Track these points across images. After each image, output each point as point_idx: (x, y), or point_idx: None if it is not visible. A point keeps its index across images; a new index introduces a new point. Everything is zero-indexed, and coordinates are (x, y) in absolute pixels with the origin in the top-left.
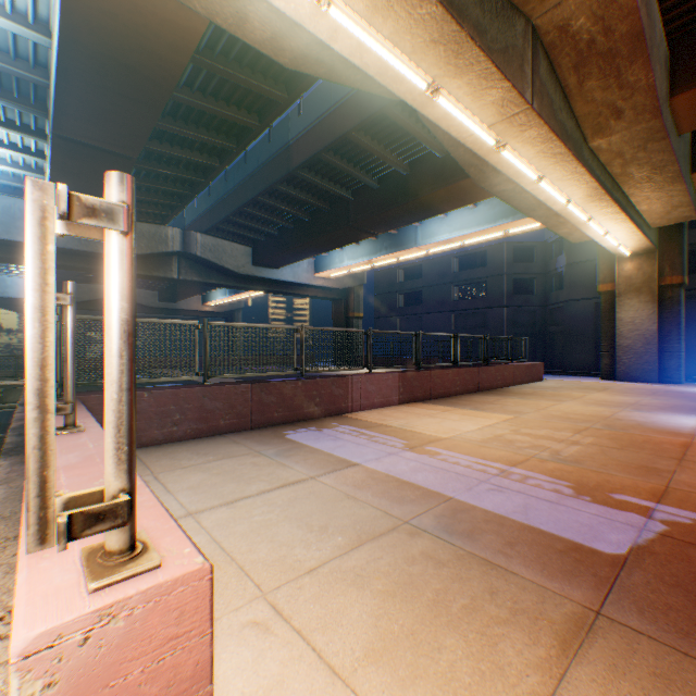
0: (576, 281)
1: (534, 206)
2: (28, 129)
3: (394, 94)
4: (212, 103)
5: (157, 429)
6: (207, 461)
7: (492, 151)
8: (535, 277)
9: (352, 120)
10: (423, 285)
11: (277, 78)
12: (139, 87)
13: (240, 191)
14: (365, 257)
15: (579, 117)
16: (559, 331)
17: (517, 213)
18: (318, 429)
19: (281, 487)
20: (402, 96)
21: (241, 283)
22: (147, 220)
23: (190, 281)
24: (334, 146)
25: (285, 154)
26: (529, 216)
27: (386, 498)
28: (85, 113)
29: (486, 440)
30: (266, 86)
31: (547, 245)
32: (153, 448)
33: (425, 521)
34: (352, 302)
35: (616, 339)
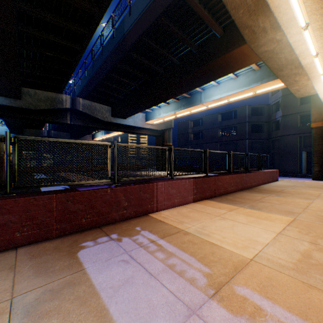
0: (288, 124)
1: (283, 66)
2: None
3: None
4: None
5: None
6: None
7: None
8: (263, 123)
9: (161, 7)
10: (203, 129)
11: None
12: None
13: (100, 71)
14: (172, 111)
15: None
16: (277, 152)
17: (263, 79)
18: (118, 237)
19: None
20: None
21: (106, 126)
22: (50, 90)
23: (77, 125)
24: (150, 30)
25: (122, 43)
26: (276, 76)
27: None
28: None
29: (302, 268)
30: None
31: (270, 106)
32: None
33: None
34: (166, 137)
35: None
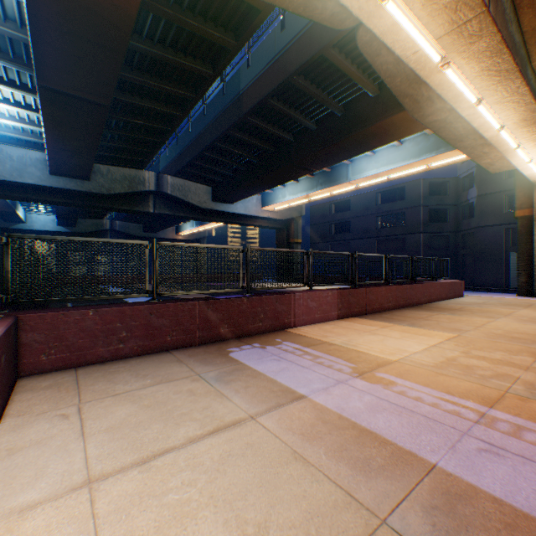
0: (487, 209)
1: (462, 136)
2: (26, 88)
3: (339, 1)
4: (171, 54)
5: (102, 346)
6: (142, 386)
7: (434, 71)
8: (448, 208)
9: (294, 64)
10: (350, 216)
11: (227, 26)
12: (101, 31)
13: (201, 139)
14: (304, 192)
15: (526, 33)
16: (470, 253)
17: (440, 148)
18: (261, 345)
19: (213, 433)
20: (348, 4)
21: (203, 215)
22: (128, 165)
23: (163, 214)
24: (277, 91)
25: (236, 103)
26: (455, 147)
27: (345, 462)
28: (60, 62)
29: (440, 366)
30: (217, 33)
31: (459, 180)
32: (97, 366)
33: (413, 522)
34: (292, 231)
35: (533, 260)
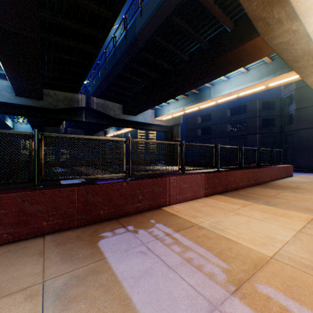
0: (302, 118)
1: (299, 57)
2: None
3: None
4: None
5: None
6: None
7: None
8: (275, 117)
9: (172, 6)
10: (211, 124)
11: None
12: None
13: (112, 71)
14: (181, 107)
15: None
16: (290, 146)
17: (276, 72)
18: (134, 229)
19: None
20: None
21: (117, 123)
22: (68, 90)
23: (91, 122)
24: (160, 29)
25: (133, 43)
26: (291, 68)
27: None
28: None
29: None
30: None
31: (282, 99)
32: None
33: None
34: (174, 133)
35: None
